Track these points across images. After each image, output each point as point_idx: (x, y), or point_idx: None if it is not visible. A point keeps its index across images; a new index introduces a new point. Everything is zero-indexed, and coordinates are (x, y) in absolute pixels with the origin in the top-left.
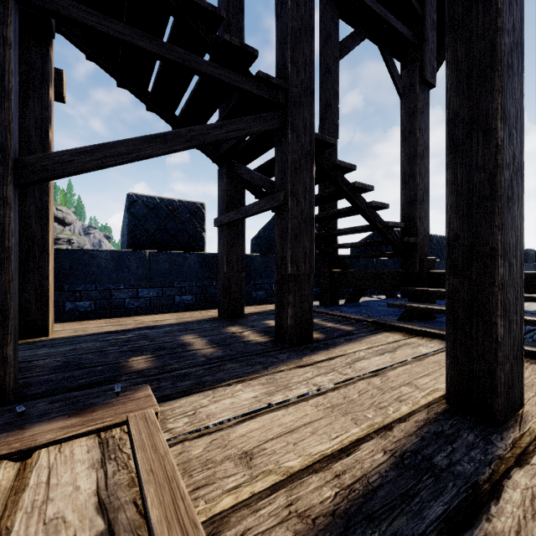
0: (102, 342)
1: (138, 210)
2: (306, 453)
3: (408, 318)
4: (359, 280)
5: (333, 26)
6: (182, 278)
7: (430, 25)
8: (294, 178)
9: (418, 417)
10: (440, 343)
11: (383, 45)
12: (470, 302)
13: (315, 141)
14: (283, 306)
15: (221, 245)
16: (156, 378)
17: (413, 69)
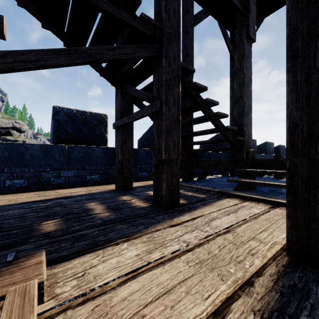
0: (26, 209)
1: (61, 117)
2: (183, 318)
3: (240, 189)
4: (207, 165)
5: (190, 4)
6: (91, 163)
7: (253, 1)
8: (167, 92)
9: (270, 270)
10: (265, 205)
11: (220, 20)
12: (308, 176)
13: (181, 68)
14: (159, 182)
15: (117, 141)
16: (58, 239)
17: (242, 29)
